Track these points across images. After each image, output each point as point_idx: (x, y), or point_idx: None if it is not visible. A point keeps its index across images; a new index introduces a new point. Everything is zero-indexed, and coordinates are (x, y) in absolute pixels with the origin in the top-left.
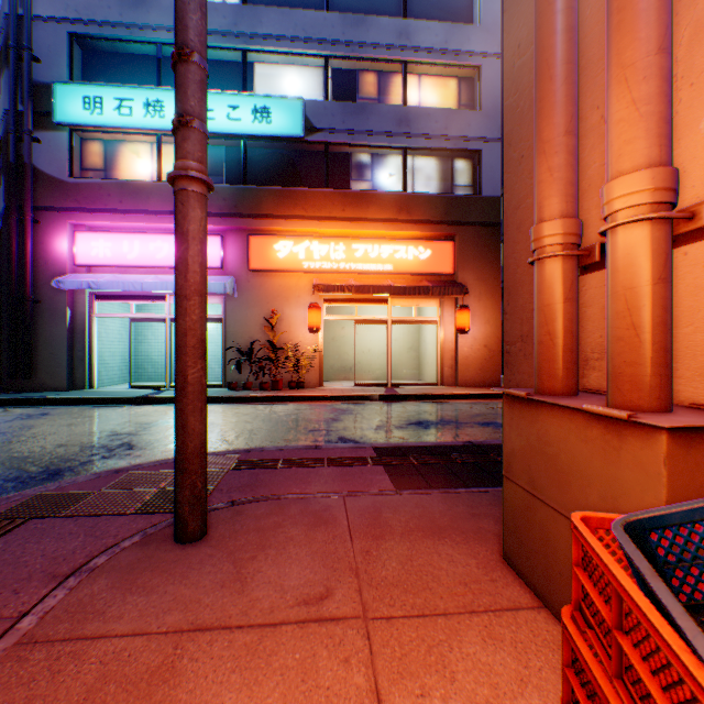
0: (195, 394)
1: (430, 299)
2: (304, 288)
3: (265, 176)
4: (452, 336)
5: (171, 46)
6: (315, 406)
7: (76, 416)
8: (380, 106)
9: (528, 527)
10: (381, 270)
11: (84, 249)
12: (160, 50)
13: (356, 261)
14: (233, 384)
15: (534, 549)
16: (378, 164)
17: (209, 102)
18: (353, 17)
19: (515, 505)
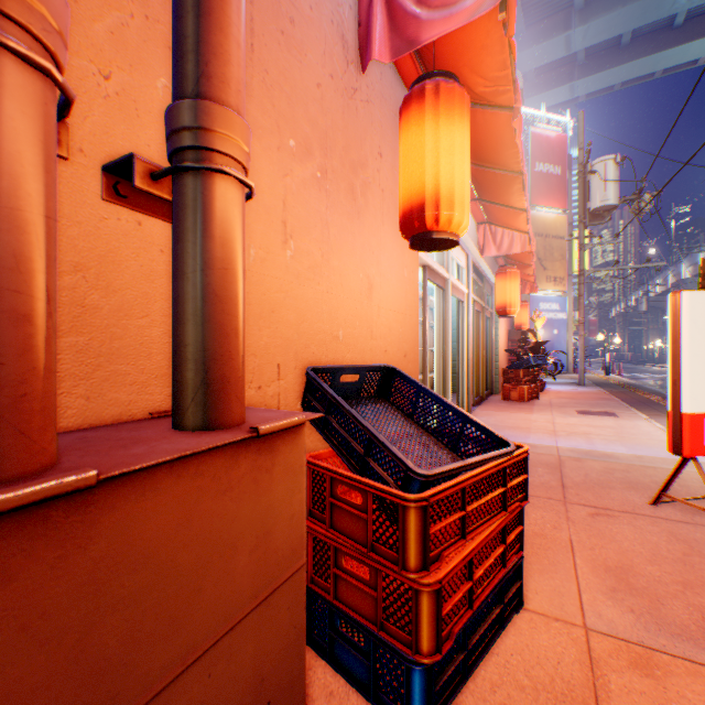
0: None
1: None
2: None
3: None
4: None
5: None
6: None
7: None
8: None
9: None
10: None
11: None
12: None
13: None
14: None
15: None
16: None
17: None
18: None
19: None
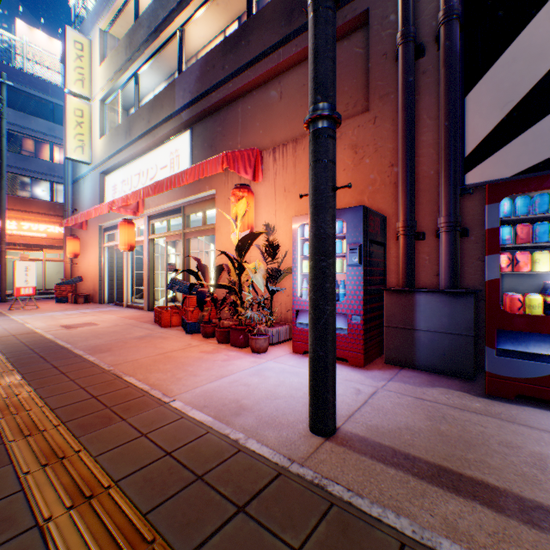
0: (6, 280)
1: None
2: None
3: None
4: None
5: None
6: None
7: None
8: (39, 160)
9: None
10: (40, 236)
11: None
12: None
13: (25, 231)
14: None
15: None
16: (39, 184)
17: None
18: (23, 114)
19: None
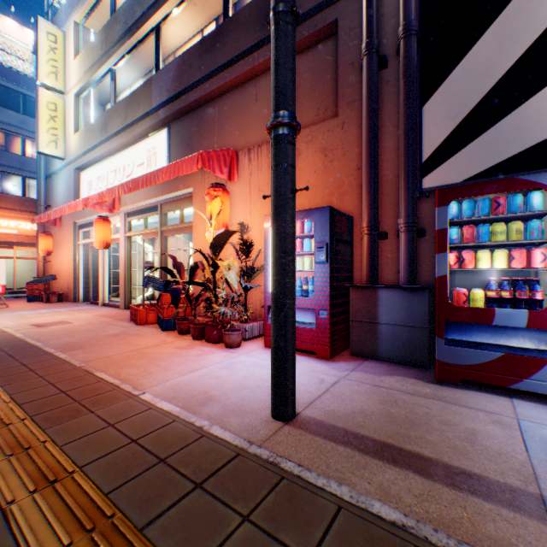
0: None
1: None
2: None
3: None
4: None
5: None
6: None
7: None
8: (10, 153)
9: None
10: (11, 232)
11: None
12: None
13: None
14: None
15: None
16: (9, 179)
17: None
18: None
19: None
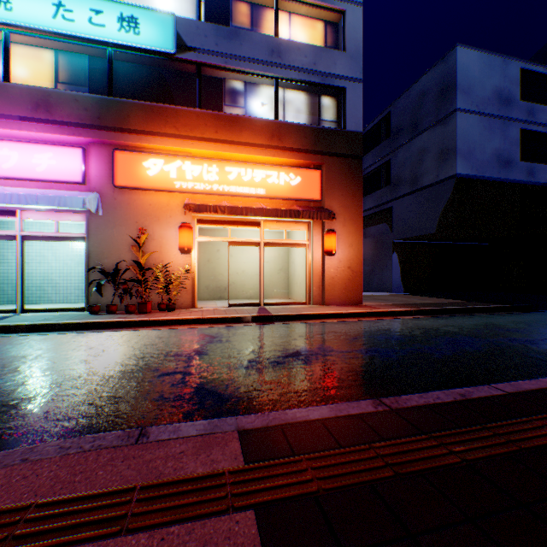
0: None
1: (300, 224)
2: (176, 208)
3: (135, 92)
4: (320, 258)
5: None
6: (181, 332)
7: None
8: (253, 33)
9: None
10: (254, 193)
11: None
12: None
13: (230, 183)
14: (95, 307)
15: None
16: (252, 92)
17: (67, 2)
18: None
19: None
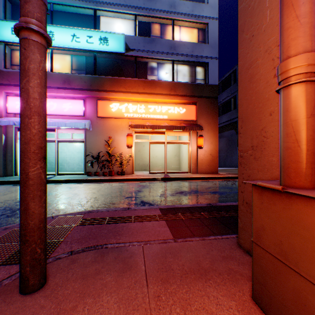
0: (34, 186)
1: (185, 132)
2: (124, 126)
3: (106, 71)
4: (195, 149)
5: (57, 5)
6: (129, 184)
7: (2, 190)
8: (161, 39)
9: (280, 287)
10: (162, 118)
11: (12, 105)
12: (52, 6)
13: (150, 113)
14: (89, 173)
15: (287, 306)
16: (161, 68)
17: (77, 34)
18: None
19: (265, 266)
